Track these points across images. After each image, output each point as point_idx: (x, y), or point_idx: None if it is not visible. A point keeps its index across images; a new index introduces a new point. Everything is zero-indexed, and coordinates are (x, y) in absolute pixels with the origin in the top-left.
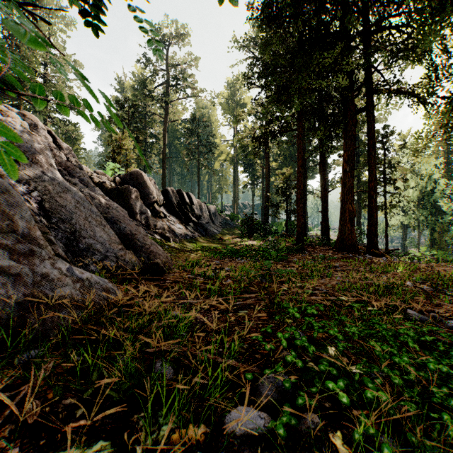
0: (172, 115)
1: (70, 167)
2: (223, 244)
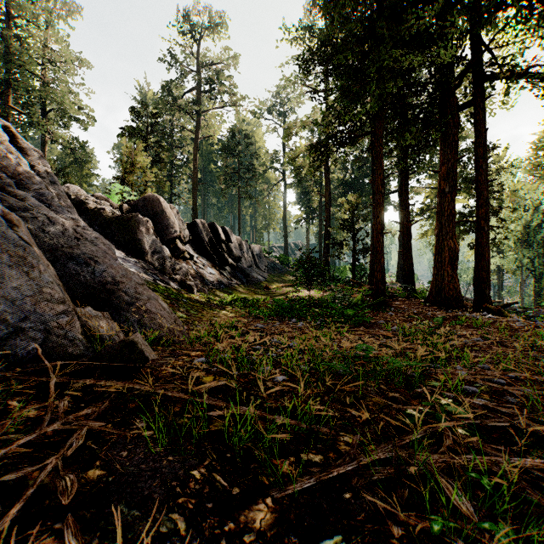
0: (205, 130)
1: (24, 174)
2: (270, 295)
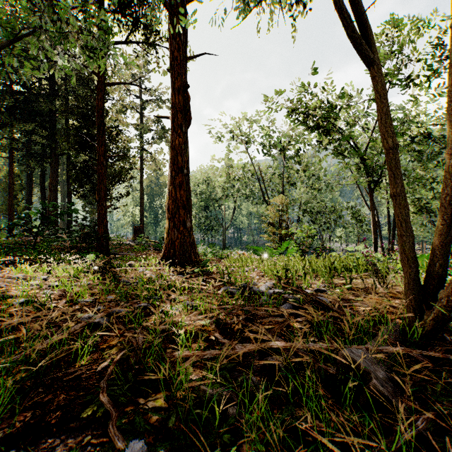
0: None
1: None
2: None
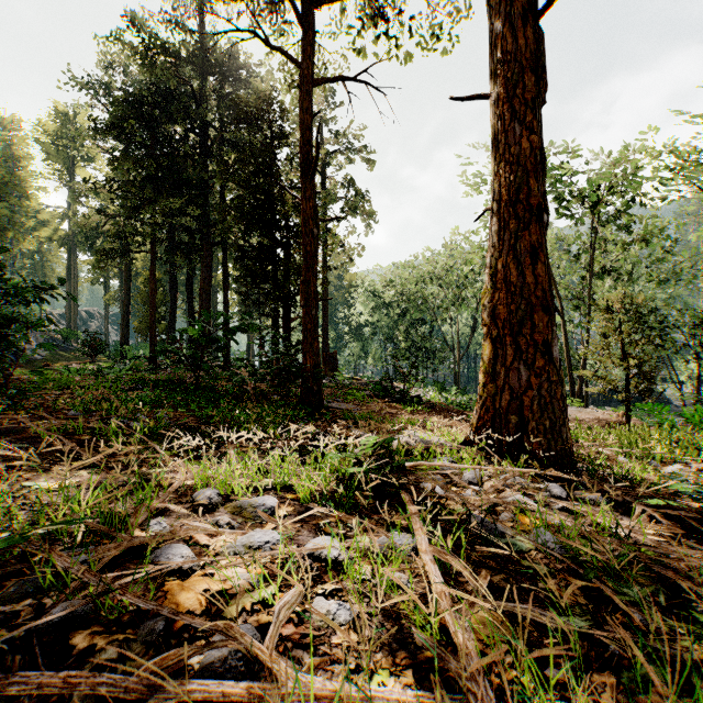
0: None
1: None
2: (53, 370)
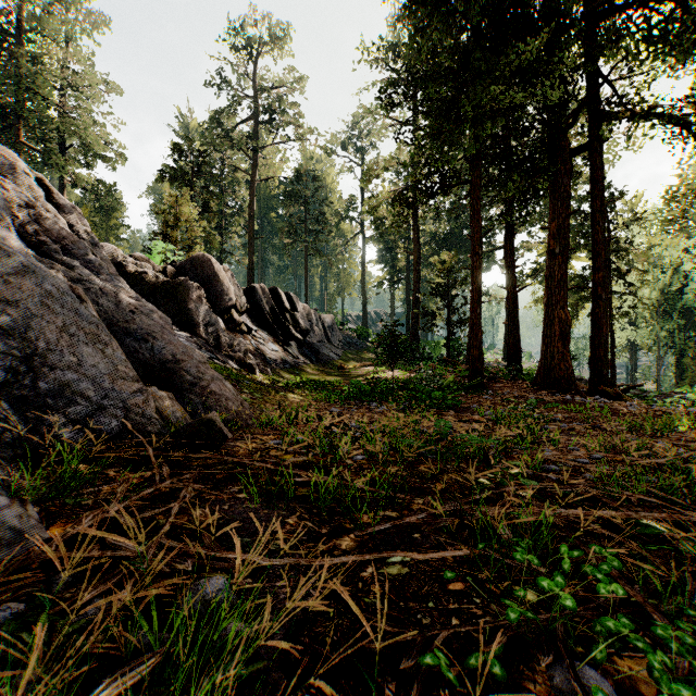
0: (264, 170)
1: (68, 238)
2: (345, 377)
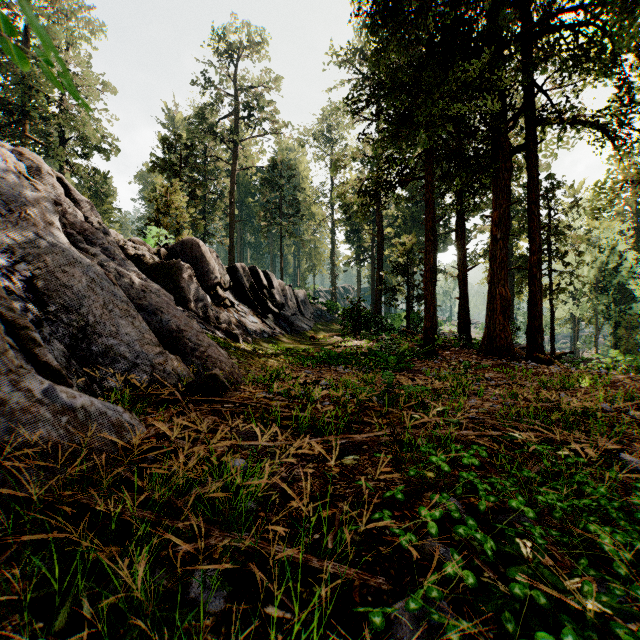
0: (243, 160)
1: (88, 230)
2: (316, 345)
